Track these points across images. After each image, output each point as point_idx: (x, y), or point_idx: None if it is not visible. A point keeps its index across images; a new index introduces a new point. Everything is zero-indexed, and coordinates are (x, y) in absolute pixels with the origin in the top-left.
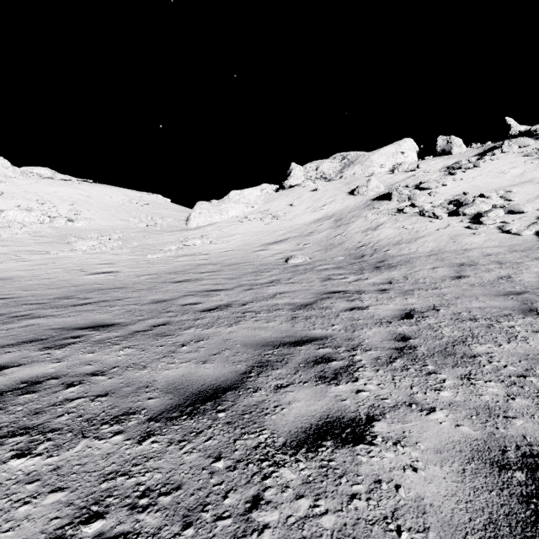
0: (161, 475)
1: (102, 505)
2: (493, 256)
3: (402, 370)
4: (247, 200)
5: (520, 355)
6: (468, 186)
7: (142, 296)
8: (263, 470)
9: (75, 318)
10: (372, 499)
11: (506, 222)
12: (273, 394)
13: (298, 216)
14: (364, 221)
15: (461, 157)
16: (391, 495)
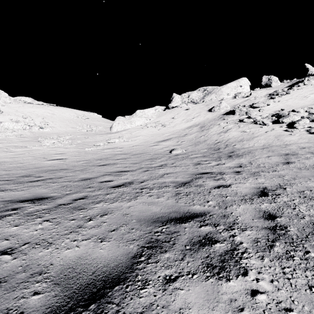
0: None
1: None
2: (306, 149)
3: (287, 258)
4: (146, 116)
5: None
6: (284, 105)
7: (76, 175)
8: None
9: (24, 192)
10: None
11: (311, 127)
12: (161, 293)
13: (177, 125)
14: (218, 127)
15: (277, 88)
16: None
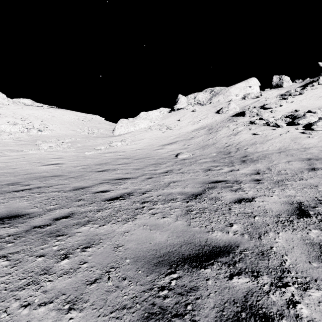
0: None
1: None
2: None
3: None
4: (151, 118)
5: None
6: (297, 106)
7: (69, 183)
8: None
9: None
10: None
11: None
12: None
13: (183, 127)
14: (227, 130)
15: (289, 88)
16: None
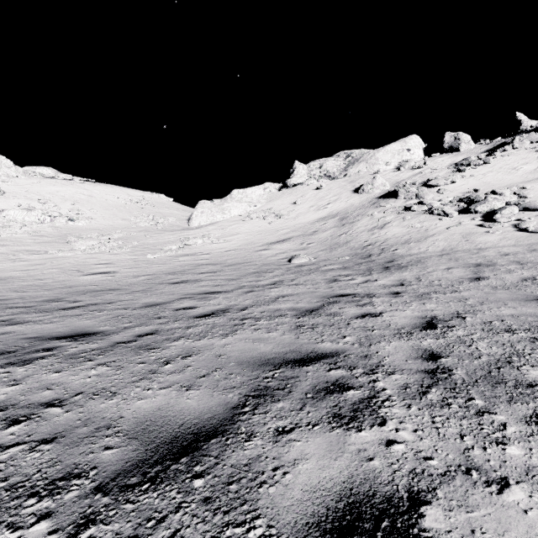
0: None
1: None
2: (511, 256)
3: (442, 406)
4: (249, 199)
5: None
6: (479, 183)
7: (135, 299)
8: None
9: (56, 325)
10: None
11: (522, 220)
12: (272, 445)
13: (302, 215)
14: (370, 220)
15: (469, 153)
16: None
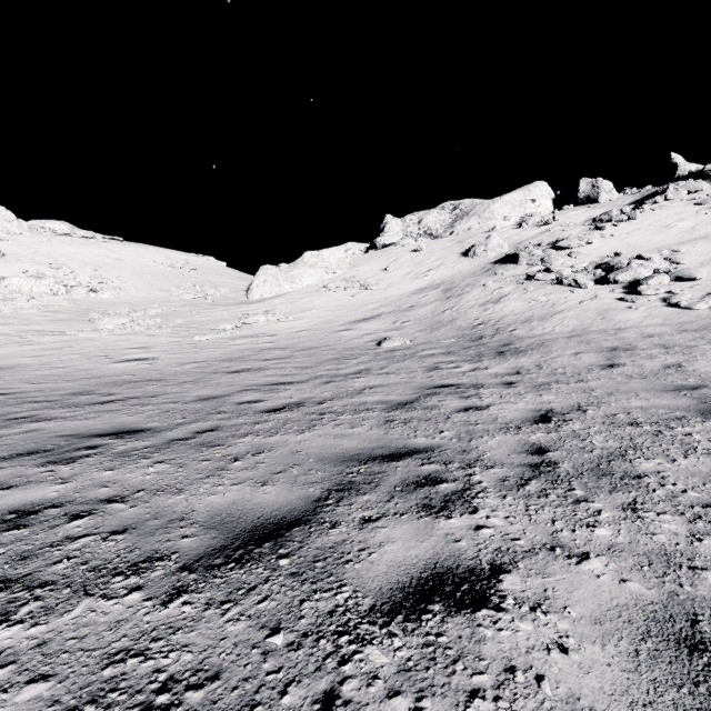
0: (191, 656)
1: (101, 705)
2: (656, 337)
3: (540, 496)
4: (327, 264)
5: (704, 475)
6: (621, 244)
7: (185, 392)
8: (340, 649)
9: (93, 421)
10: (503, 699)
11: (673, 292)
12: (358, 531)
13: (395, 285)
14: (482, 292)
15: (611, 206)
16: (530, 692)
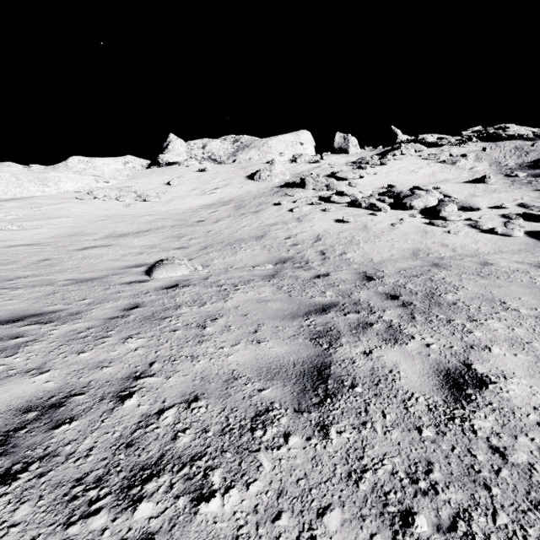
0: None
1: None
2: None
3: None
4: (98, 173)
5: None
6: (387, 180)
7: None
8: None
9: None
10: None
11: (473, 220)
12: None
13: (179, 199)
14: (280, 210)
15: (359, 156)
16: None
